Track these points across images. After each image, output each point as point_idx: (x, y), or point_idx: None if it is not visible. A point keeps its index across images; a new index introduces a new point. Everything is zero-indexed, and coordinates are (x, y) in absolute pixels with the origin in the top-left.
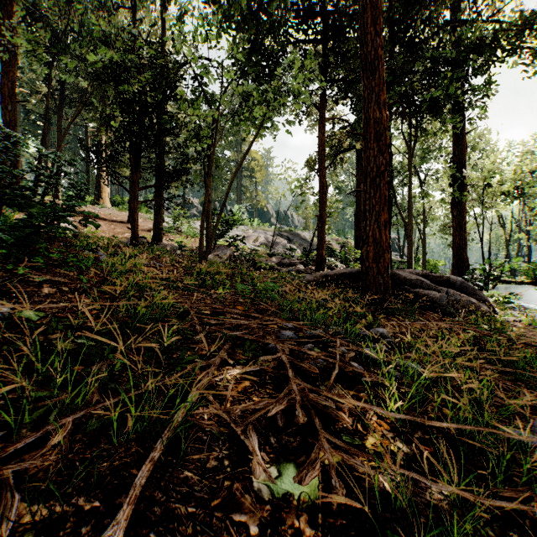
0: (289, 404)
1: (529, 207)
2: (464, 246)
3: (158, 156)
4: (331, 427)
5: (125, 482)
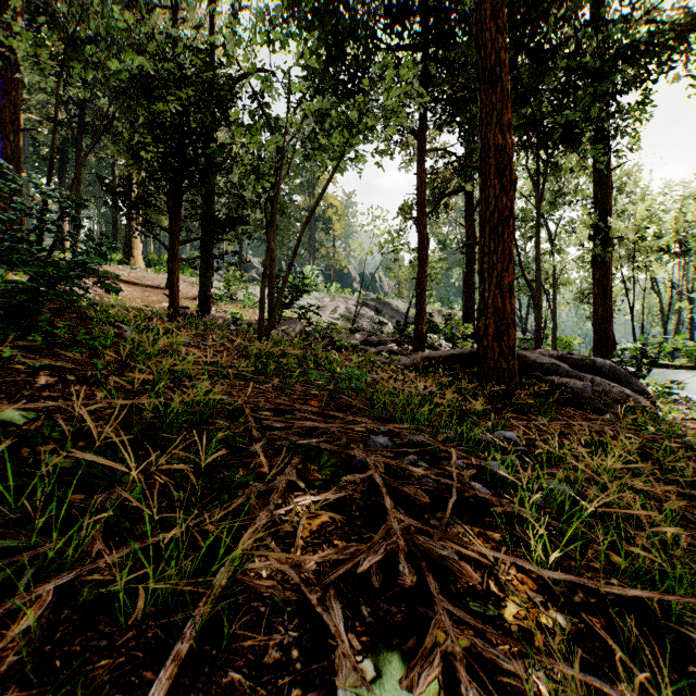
0: (387, 551)
1: (695, 267)
2: (609, 318)
3: (205, 200)
4: (450, 587)
5: (133, 693)
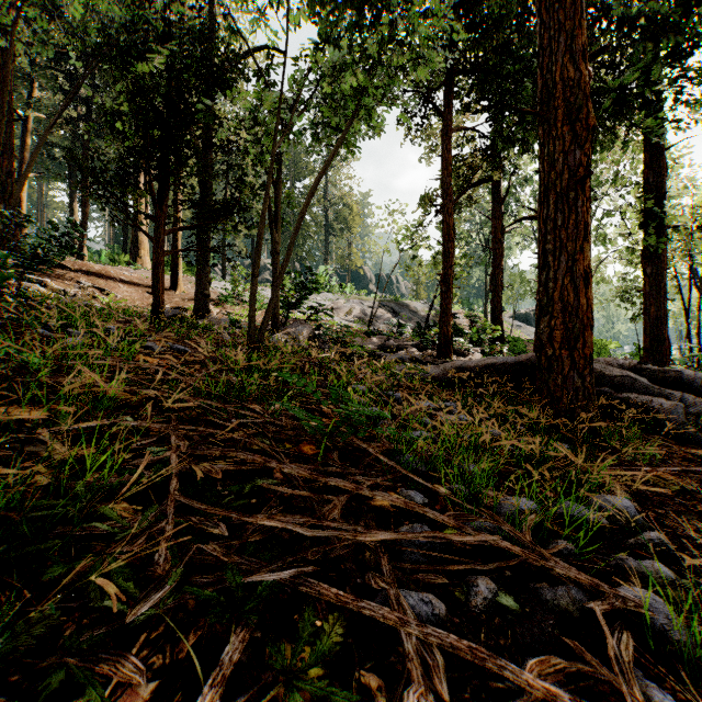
0: None
1: None
2: (663, 319)
3: (202, 187)
4: None
5: None
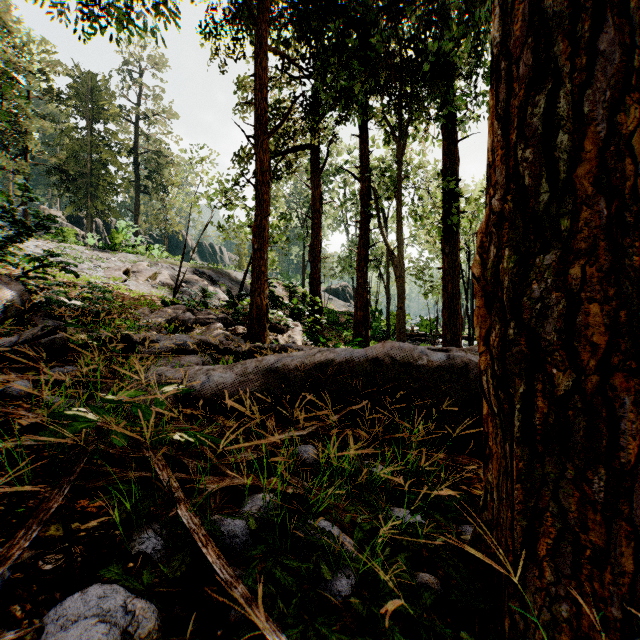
0: None
1: None
2: (458, 295)
3: None
4: None
5: None
